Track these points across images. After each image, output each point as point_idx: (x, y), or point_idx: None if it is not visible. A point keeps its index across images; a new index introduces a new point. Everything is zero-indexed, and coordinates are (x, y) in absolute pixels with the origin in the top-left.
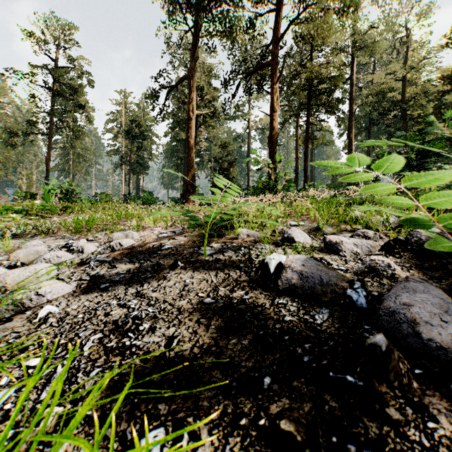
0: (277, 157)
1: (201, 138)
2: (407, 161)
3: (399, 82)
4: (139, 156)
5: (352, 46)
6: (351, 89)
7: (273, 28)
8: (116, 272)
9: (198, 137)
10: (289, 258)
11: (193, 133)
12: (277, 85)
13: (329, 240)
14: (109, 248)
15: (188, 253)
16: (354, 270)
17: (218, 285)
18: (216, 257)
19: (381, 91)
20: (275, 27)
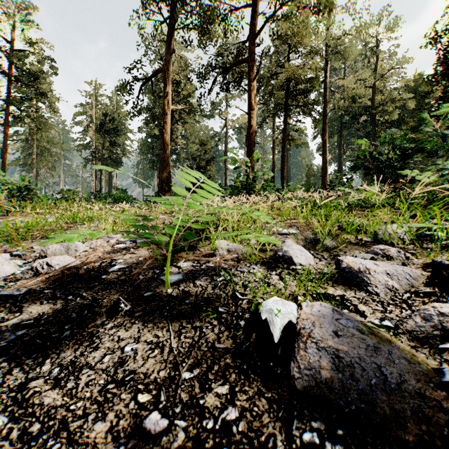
0: (256, 155)
1: (178, 135)
2: (389, 162)
3: (368, 89)
4: (111, 152)
5: (326, 50)
6: (325, 92)
7: (251, 24)
8: (14, 324)
9: (174, 134)
10: (303, 311)
11: (168, 128)
12: (255, 83)
13: (347, 266)
14: (30, 270)
15: (145, 280)
16: (408, 329)
17: (180, 363)
18: (183, 288)
19: (352, 96)
20: (253, 23)
